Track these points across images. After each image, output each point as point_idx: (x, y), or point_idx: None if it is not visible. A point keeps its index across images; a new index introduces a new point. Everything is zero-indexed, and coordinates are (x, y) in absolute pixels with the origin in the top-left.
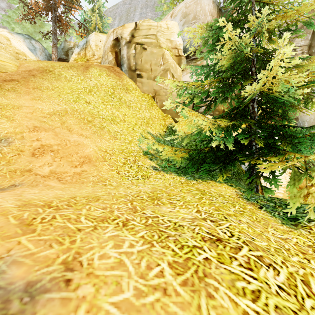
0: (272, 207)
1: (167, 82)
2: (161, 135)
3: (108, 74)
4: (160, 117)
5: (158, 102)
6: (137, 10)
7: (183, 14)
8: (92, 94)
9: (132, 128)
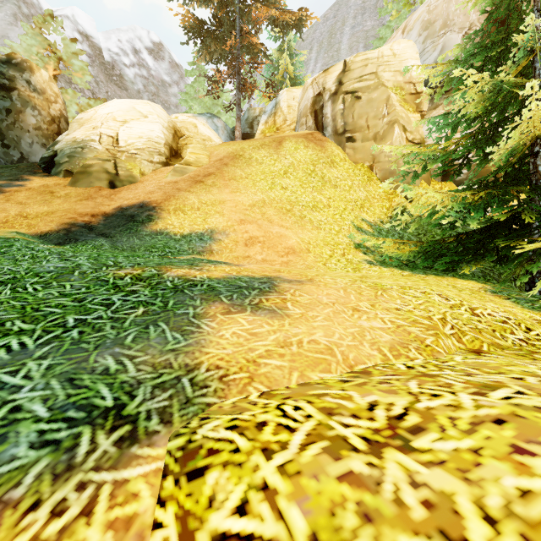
0: (530, 300)
1: (387, 148)
2: (383, 222)
3: (306, 146)
4: (383, 196)
5: (379, 173)
6: (347, 23)
7: (423, 23)
8: (288, 176)
9: (340, 215)
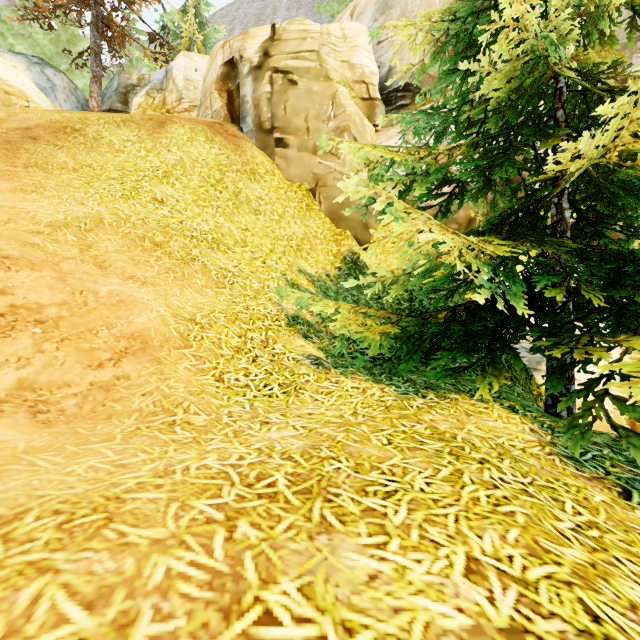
0: None
1: (344, 148)
2: (330, 276)
3: (210, 139)
4: (328, 236)
5: (323, 201)
6: (279, 13)
7: (378, 5)
8: (171, 182)
9: (263, 260)
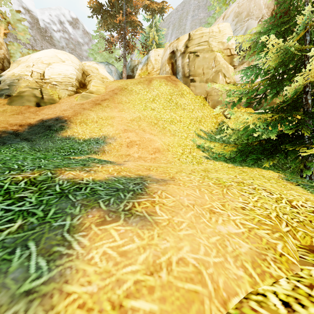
0: (311, 186)
1: (217, 86)
2: (213, 131)
3: (166, 84)
4: (212, 115)
5: (210, 102)
6: (189, 14)
7: (235, 13)
8: (155, 102)
9: (187, 127)
